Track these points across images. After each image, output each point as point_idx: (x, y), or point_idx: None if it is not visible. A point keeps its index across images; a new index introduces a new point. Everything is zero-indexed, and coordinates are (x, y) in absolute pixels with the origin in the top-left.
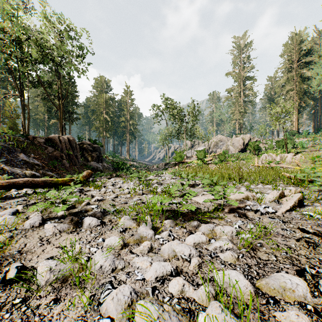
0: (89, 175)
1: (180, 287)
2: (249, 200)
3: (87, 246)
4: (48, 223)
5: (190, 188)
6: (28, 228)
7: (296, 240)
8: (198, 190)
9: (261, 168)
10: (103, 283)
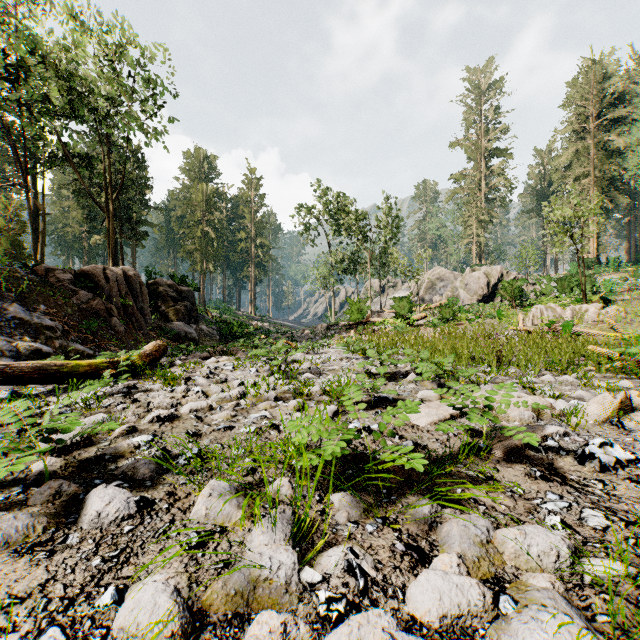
0: (160, 351)
1: None
2: (541, 418)
3: (49, 635)
4: None
5: (389, 383)
6: None
7: None
8: (407, 388)
9: (536, 335)
10: None
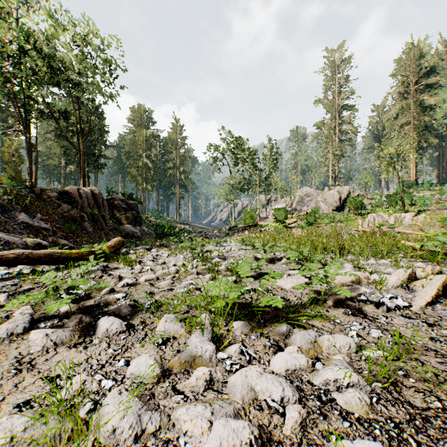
0: (120, 244)
1: None
2: (361, 284)
3: (97, 377)
4: (36, 329)
5: (269, 264)
6: (5, 336)
7: None
8: (280, 267)
9: (369, 234)
10: None
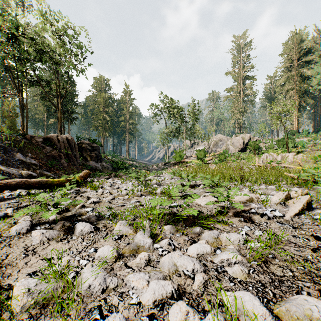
0: (87, 175)
1: (183, 315)
2: (253, 202)
3: (77, 258)
4: (35, 230)
5: (191, 189)
6: (15, 235)
7: (311, 251)
8: (199, 191)
9: (263, 168)
10: (90, 308)
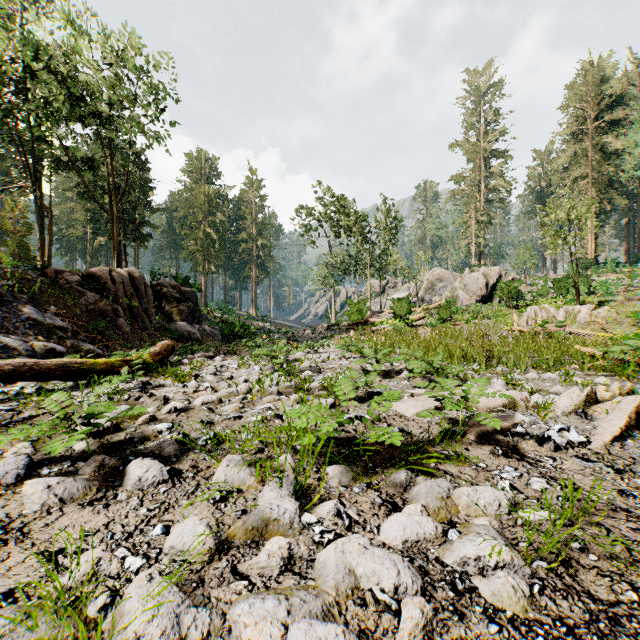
0: (168, 350)
1: None
2: (517, 410)
3: (120, 552)
4: (33, 479)
5: (383, 380)
6: None
7: None
8: (400, 384)
9: (528, 335)
10: None
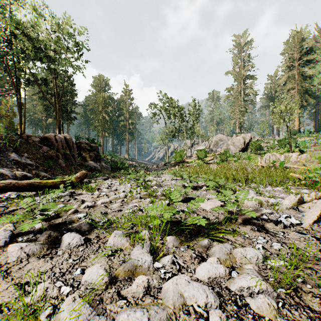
0: (84, 176)
1: None
2: (262, 206)
3: (58, 284)
4: (13, 243)
5: (193, 191)
6: None
7: None
8: (202, 193)
9: (266, 168)
10: None
